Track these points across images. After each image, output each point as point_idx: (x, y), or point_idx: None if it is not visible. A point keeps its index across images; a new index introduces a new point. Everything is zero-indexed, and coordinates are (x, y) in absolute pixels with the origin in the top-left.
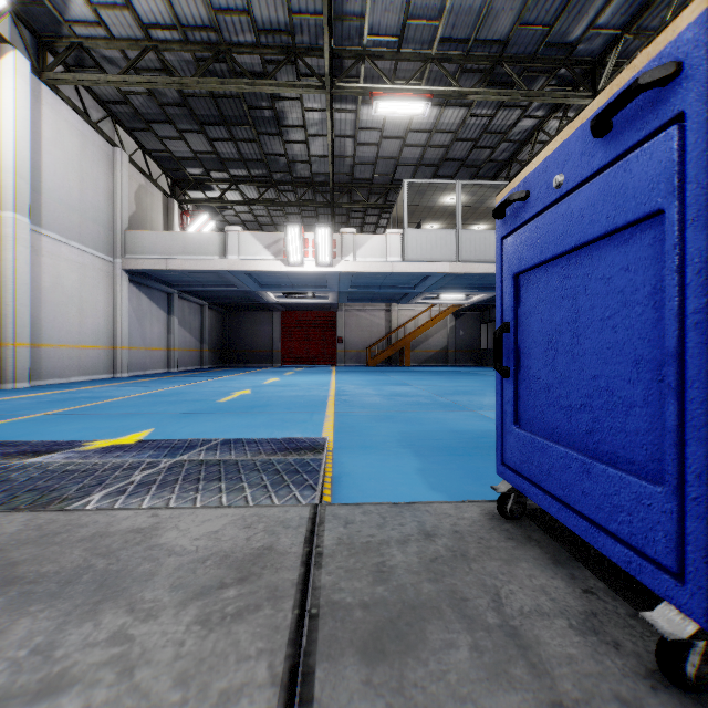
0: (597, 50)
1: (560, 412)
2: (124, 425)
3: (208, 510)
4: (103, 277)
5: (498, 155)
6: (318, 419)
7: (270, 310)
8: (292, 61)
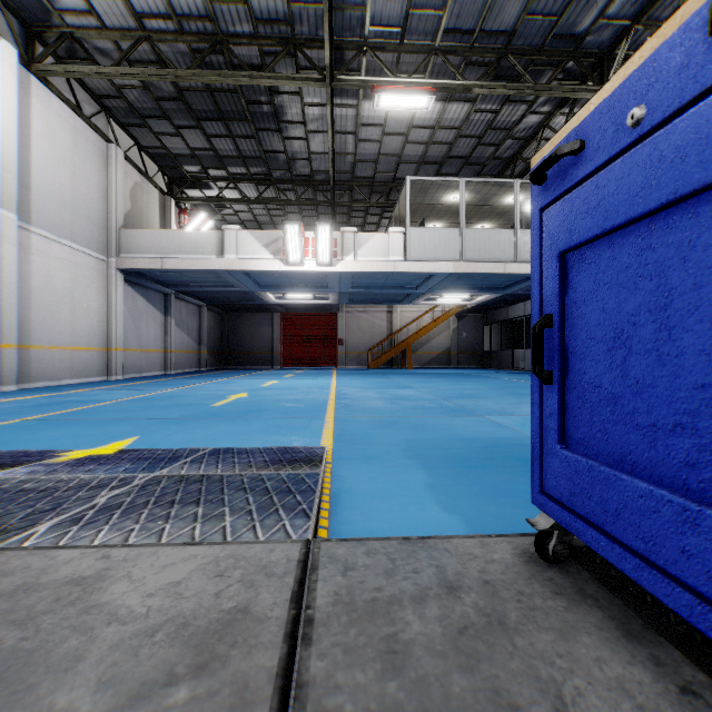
0: (606, 42)
1: (635, 432)
2: (107, 432)
3: (174, 549)
4: (96, 276)
5: (502, 152)
6: (316, 426)
7: (270, 311)
8: (291, 53)
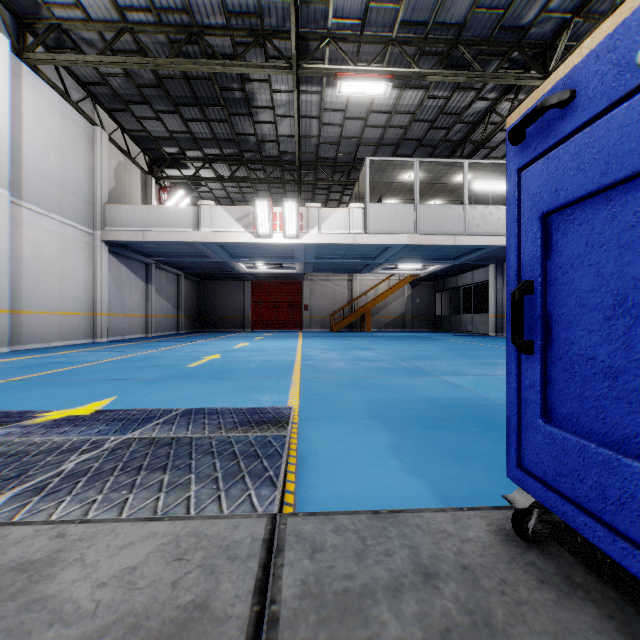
0: (548, 34)
1: None
2: (87, 392)
3: (133, 525)
4: (83, 247)
5: (453, 135)
6: (283, 386)
7: (242, 279)
8: (261, 44)
